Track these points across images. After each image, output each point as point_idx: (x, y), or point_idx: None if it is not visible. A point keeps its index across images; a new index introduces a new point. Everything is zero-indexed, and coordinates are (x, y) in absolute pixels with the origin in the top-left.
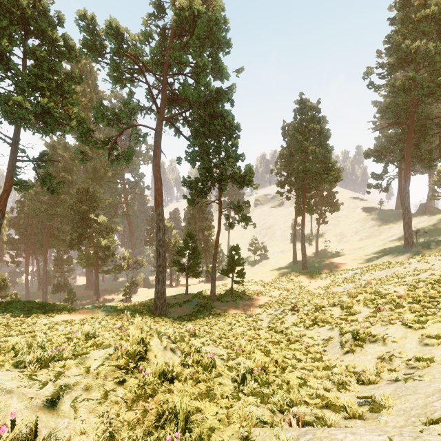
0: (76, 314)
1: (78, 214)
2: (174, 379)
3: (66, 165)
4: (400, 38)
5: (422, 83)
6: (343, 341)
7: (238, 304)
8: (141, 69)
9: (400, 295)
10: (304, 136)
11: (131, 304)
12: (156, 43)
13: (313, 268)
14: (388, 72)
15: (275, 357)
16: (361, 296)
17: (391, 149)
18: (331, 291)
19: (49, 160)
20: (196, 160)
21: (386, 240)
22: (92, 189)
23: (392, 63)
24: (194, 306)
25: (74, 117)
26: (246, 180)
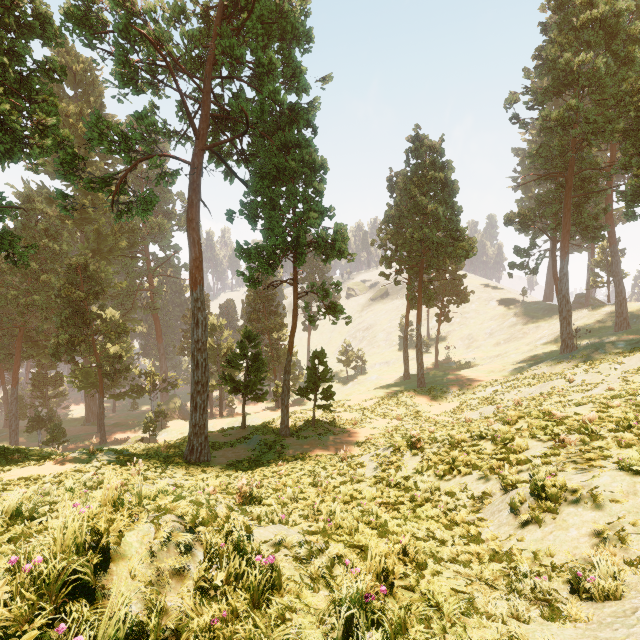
0: (49, 465)
1: (69, 305)
2: (170, 638)
3: (50, 228)
4: (557, 51)
5: (587, 115)
6: (516, 502)
7: (324, 440)
8: (166, 60)
9: (588, 419)
10: (420, 188)
11: (153, 445)
12: (193, 29)
13: (433, 385)
14: (540, 100)
15: (402, 544)
16: (523, 423)
17: (543, 212)
18: (461, 418)
19: (6, 207)
20: (258, 217)
21: (532, 344)
22: (95, 266)
23: (545, 88)
24: (255, 446)
25: (49, 134)
26: (336, 247)
